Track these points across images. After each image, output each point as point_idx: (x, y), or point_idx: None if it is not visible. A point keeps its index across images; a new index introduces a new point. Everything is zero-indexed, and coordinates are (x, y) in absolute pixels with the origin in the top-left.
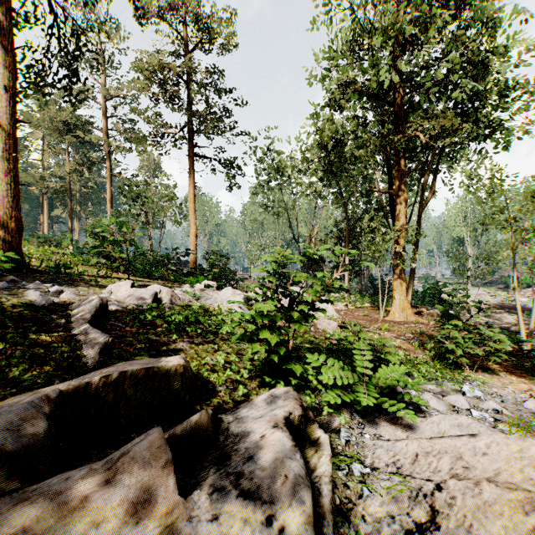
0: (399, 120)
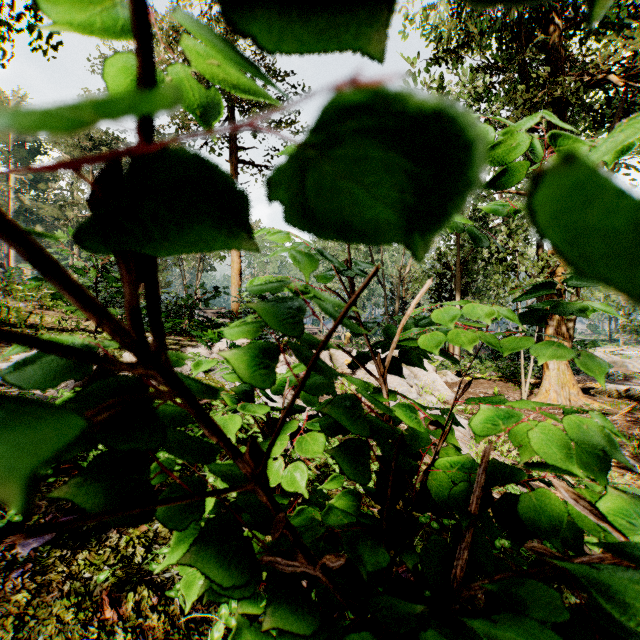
0: (557, 70)
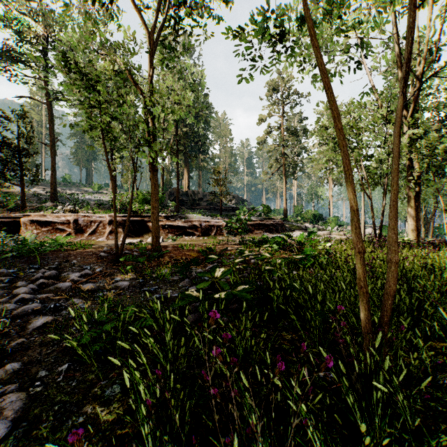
0: None
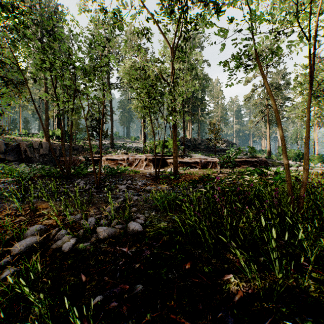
0: None
